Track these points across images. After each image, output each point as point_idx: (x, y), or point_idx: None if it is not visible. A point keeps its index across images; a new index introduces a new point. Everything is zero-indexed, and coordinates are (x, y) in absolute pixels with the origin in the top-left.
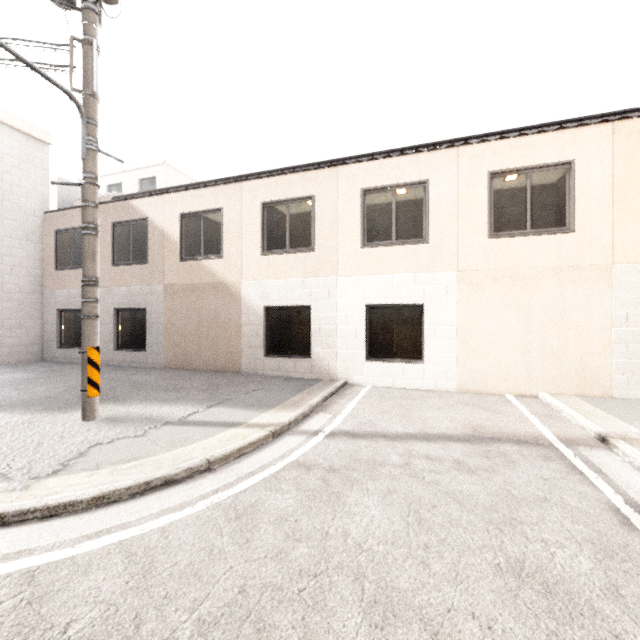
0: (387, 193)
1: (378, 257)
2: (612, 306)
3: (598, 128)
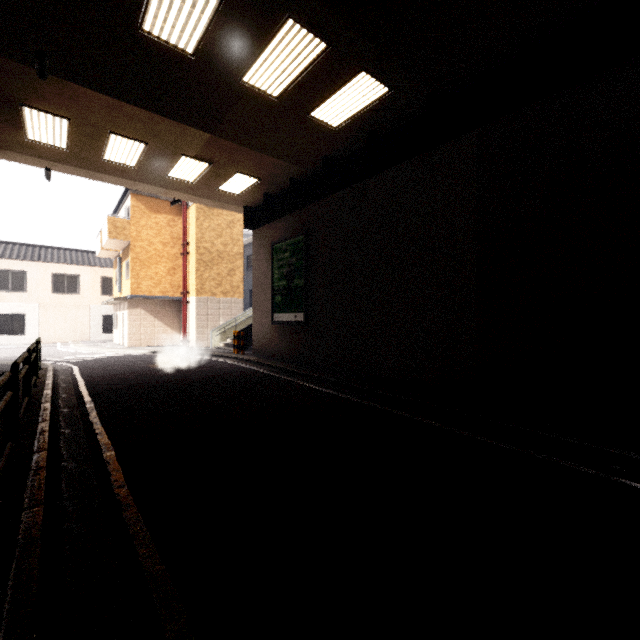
0: (7, 272)
1: (3, 296)
2: (91, 316)
3: (87, 267)
